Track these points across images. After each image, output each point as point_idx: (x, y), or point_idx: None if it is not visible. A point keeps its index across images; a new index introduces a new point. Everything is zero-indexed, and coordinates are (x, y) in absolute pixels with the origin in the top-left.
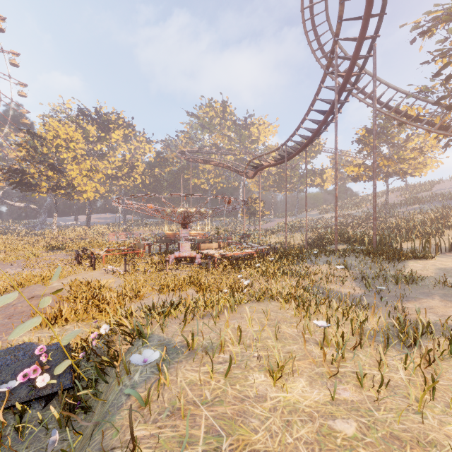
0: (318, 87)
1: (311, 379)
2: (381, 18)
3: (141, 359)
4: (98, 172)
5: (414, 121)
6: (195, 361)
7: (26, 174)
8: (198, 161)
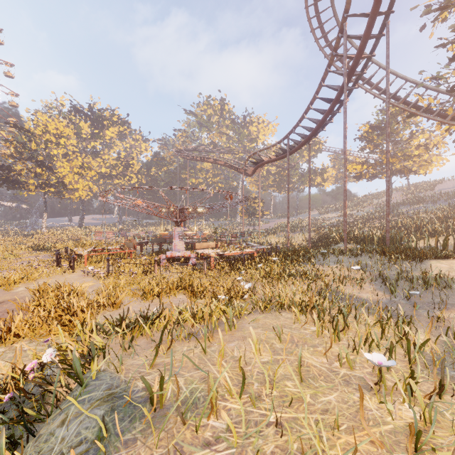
0: (325, 71)
1: None
2: None
3: None
4: (90, 170)
5: (425, 112)
6: (160, 438)
7: (13, 171)
8: (196, 158)
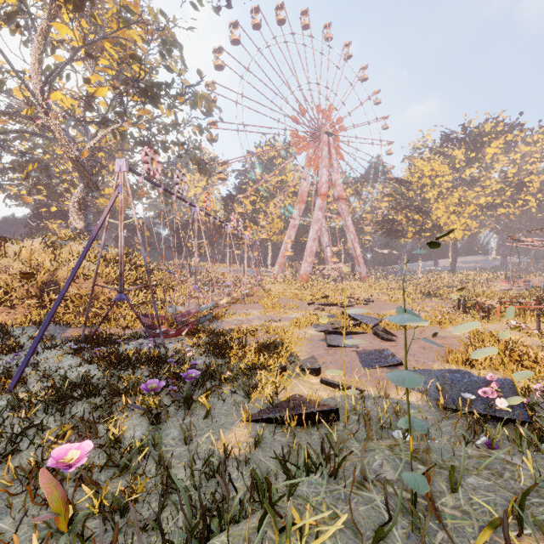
0: None
1: None
2: None
3: None
4: (468, 205)
5: None
6: None
7: (395, 222)
8: None
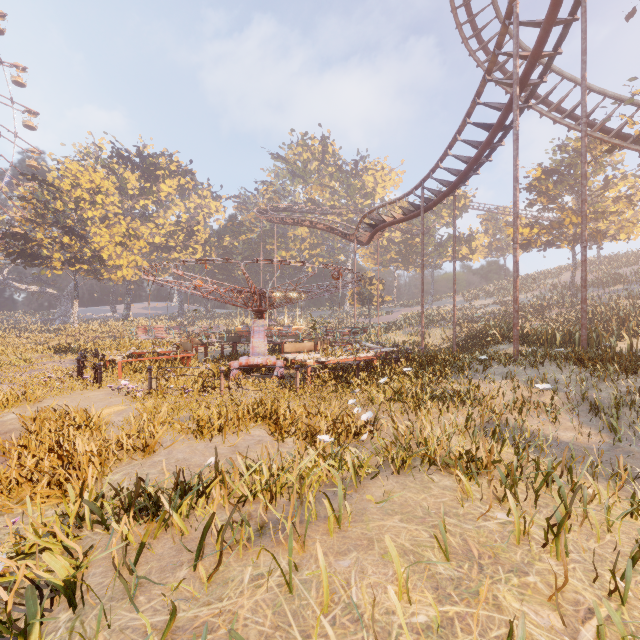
0: (481, 81)
1: None
2: None
3: None
4: (138, 239)
5: (637, 143)
6: None
7: (31, 241)
8: (286, 221)
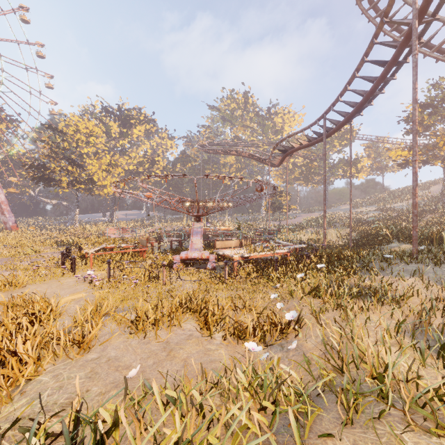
0: (379, 24)
1: None
2: None
3: None
4: (117, 166)
5: None
6: None
7: (47, 169)
8: (219, 152)
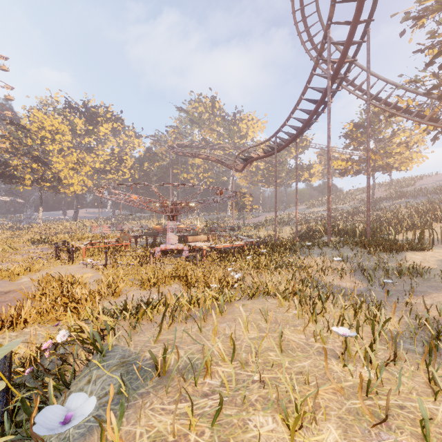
0: (310, 74)
1: (344, 424)
2: (376, 1)
3: (61, 415)
4: (85, 165)
5: (405, 113)
6: (168, 391)
7: (9, 166)
8: (187, 155)
